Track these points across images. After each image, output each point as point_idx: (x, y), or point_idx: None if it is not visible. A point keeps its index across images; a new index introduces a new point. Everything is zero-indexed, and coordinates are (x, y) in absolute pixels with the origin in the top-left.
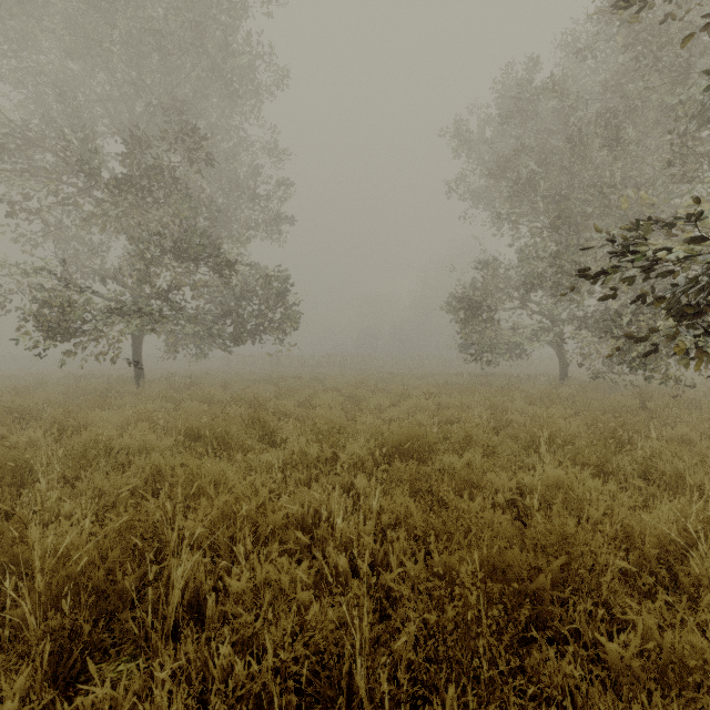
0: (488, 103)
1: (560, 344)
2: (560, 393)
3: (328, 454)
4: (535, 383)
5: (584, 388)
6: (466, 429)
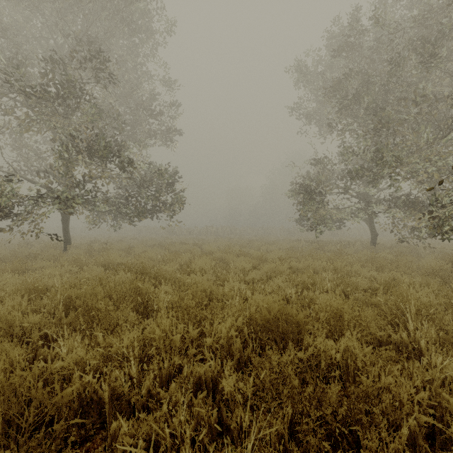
0: (319, 48)
1: (371, 219)
2: (387, 258)
3: (194, 334)
4: (354, 247)
5: (398, 253)
6: (335, 306)
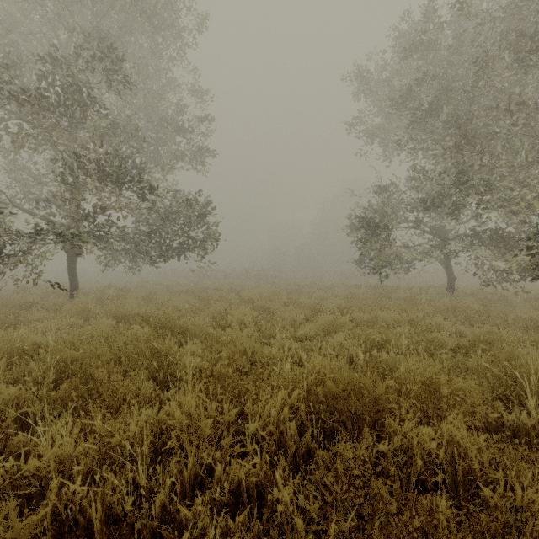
0: (384, 50)
1: (448, 260)
2: (475, 308)
3: (231, 416)
4: (427, 294)
5: (485, 301)
6: (428, 376)
